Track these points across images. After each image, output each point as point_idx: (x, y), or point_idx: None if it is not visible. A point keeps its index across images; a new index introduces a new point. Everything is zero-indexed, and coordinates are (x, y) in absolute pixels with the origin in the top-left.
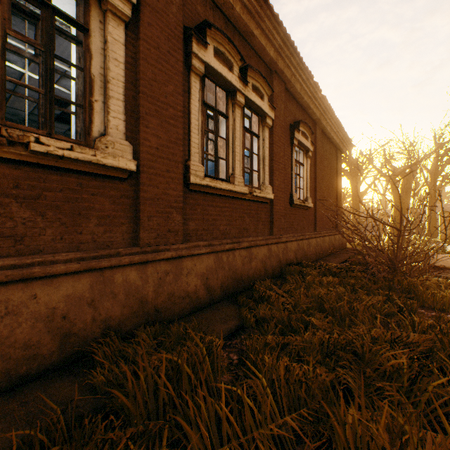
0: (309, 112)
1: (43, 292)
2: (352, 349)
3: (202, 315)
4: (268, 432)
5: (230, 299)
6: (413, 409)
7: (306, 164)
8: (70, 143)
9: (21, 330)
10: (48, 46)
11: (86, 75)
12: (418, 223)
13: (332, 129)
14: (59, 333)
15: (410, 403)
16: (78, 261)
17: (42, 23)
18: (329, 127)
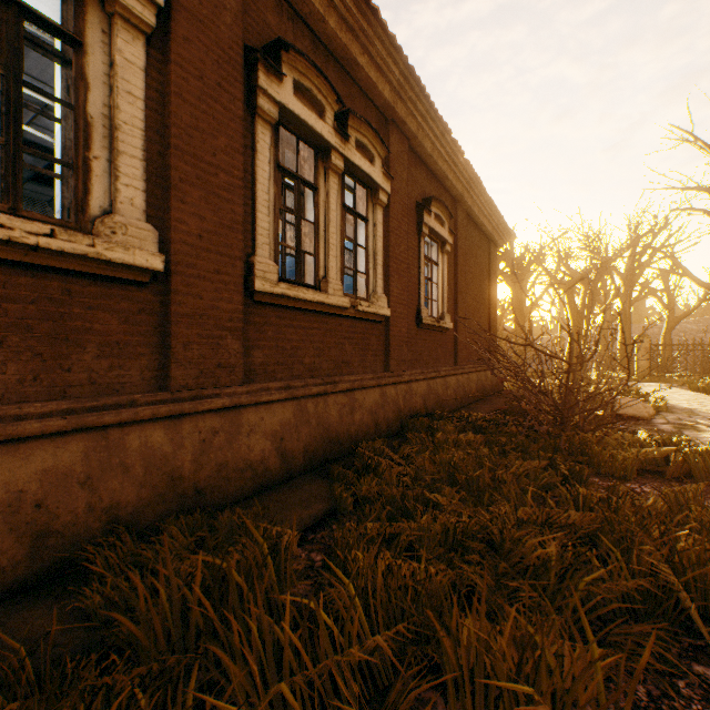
0: (447, 184)
1: (1, 466)
2: (487, 537)
3: (273, 496)
4: (346, 658)
5: (319, 470)
6: (556, 615)
7: (443, 264)
8: (50, 226)
9: None
10: (12, 67)
11: (78, 116)
12: (607, 352)
13: (481, 211)
14: (29, 532)
15: (554, 606)
16: (63, 416)
17: (1, 29)
18: (477, 208)
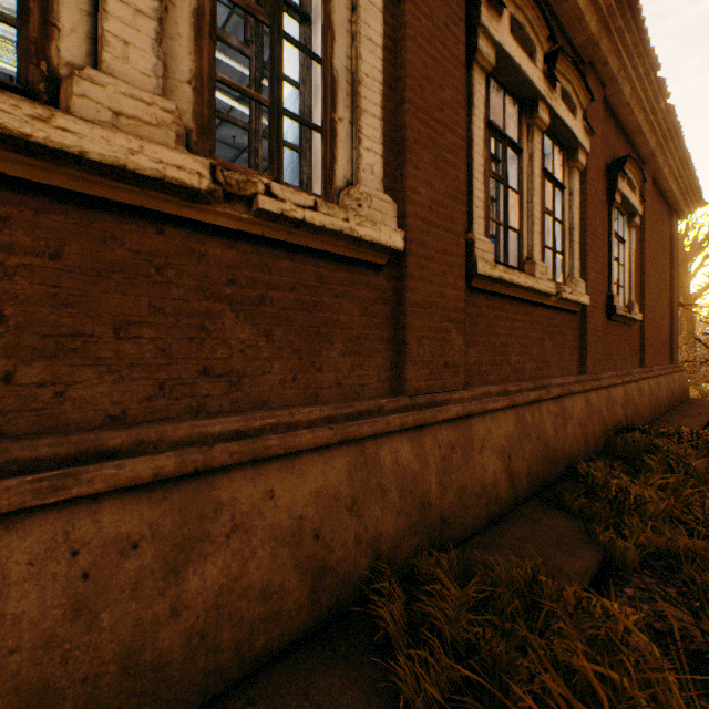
0: (637, 140)
1: (281, 485)
2: None
3: (512, 531)
4: None
5: (541, 497)
6: None
7: (629, 240)
8: (312, 197)
9: (256, 562)
10: (275, 16)
11: (325, 71)
12: None
13: (671, 173)
14: (309, 568)
15: None
16: (327, 425)
17: None
18: (666, 169)
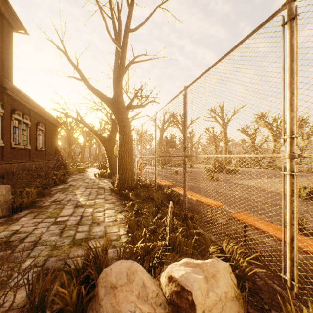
0: (44, 117)
1: None
2: None
3: None
4: None
5: None
6: None
7: (42, 135)
8: None
9: None
10: None
11: None
12: None
13: (53, 121)
14: None
15: None
16: None
17: None
18: (52, 120)
